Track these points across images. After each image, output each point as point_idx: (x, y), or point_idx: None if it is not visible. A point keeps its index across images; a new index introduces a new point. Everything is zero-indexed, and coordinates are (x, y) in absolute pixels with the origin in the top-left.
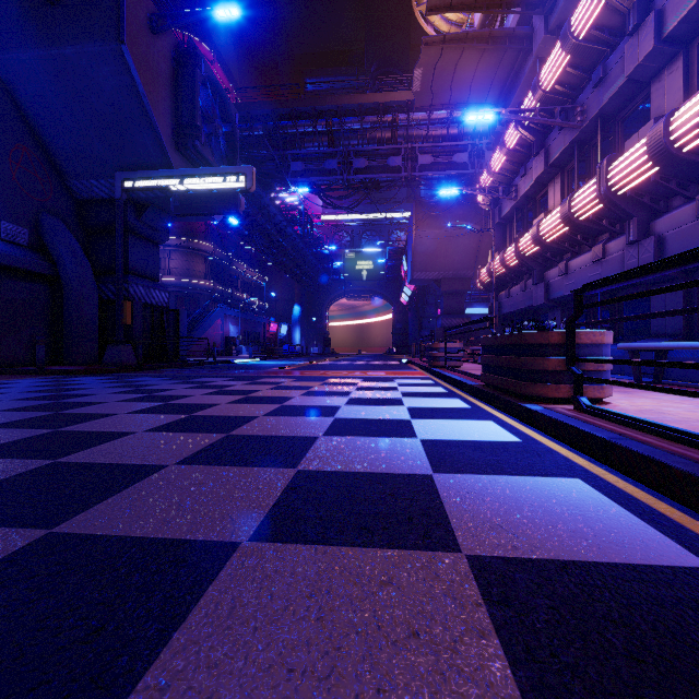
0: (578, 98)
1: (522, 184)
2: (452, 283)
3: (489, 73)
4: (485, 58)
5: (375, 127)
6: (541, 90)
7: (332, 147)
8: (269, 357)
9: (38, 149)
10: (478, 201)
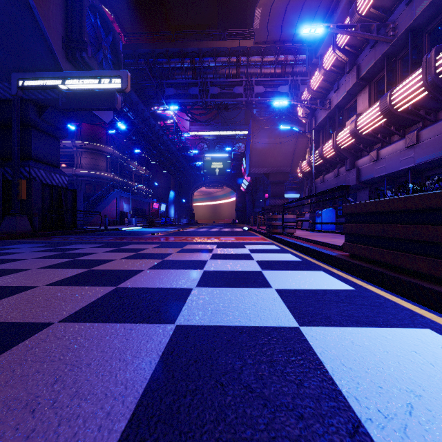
0: (389, 19)
1: (335, 97)
2: (276, 176)
3: (310, 16)
4: (308, 2)
5: (224, 65)
6: (358, 14)
7: (195, 79)
8: (150, 226)
9: None
10: (299, 115)
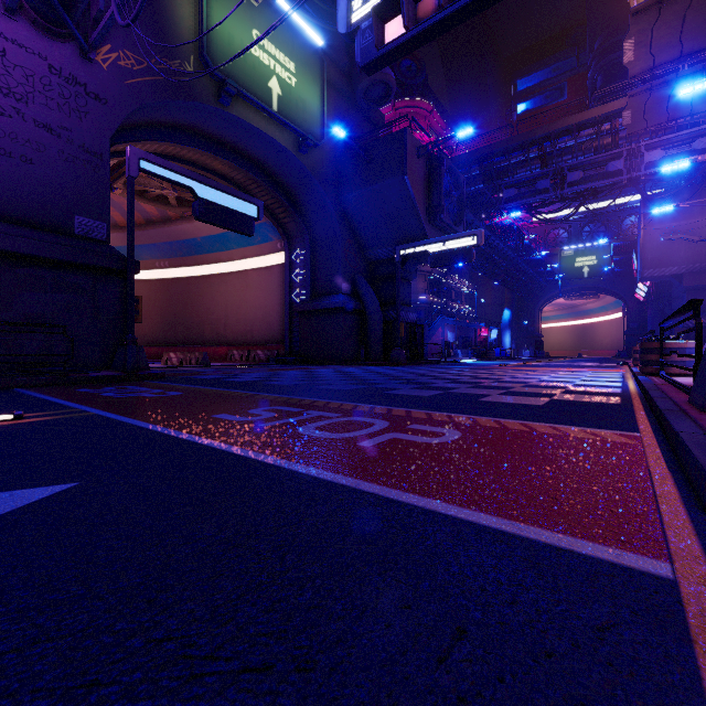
0: None
1: None
2: (699, 277)
3: None
4: None
5: (590, 139)
6: None
7: (544, 168)
8: (484, 359)
9: (354, 238)
10: None
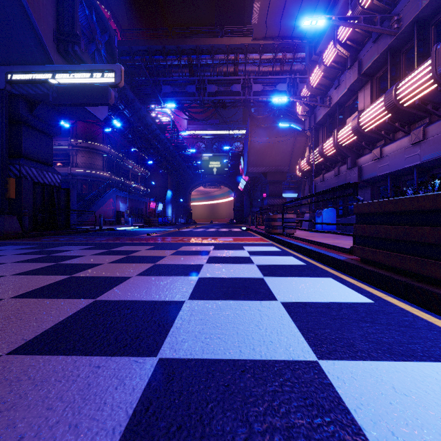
0: (393, 11)
1: (335, 94)
2: (274, 175)
3: (310, 10)
4: None
5: (222, 63)
6: (360, 6)
7: (192, 77)
8: (146, 226)
9: None
10: (297, 113)
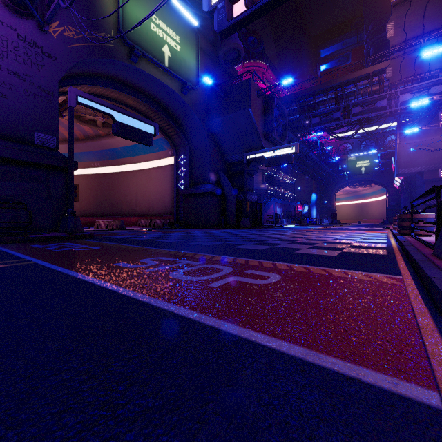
0: None
1: None
2: (434, 173)
3: None
4: None
5: (366, 86)
6: None
7: (337, 105)
8: (299, 225)
9: (217, 148)
10: None
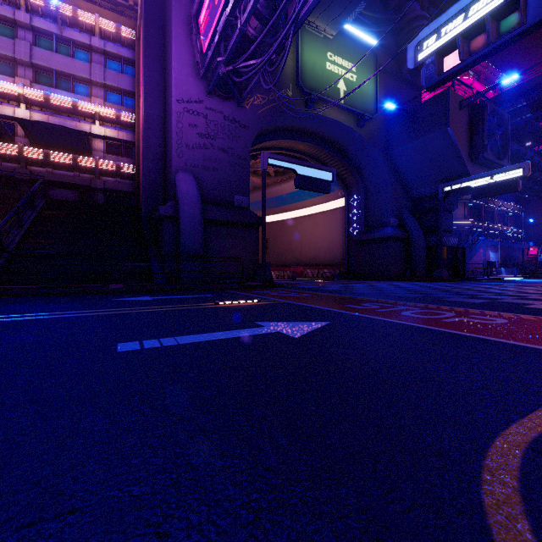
0: None
1: None
2: None
3: None
4: None
5: None
6: None
7: None
8: (532, 277)
9: (400, 182)
10: None
